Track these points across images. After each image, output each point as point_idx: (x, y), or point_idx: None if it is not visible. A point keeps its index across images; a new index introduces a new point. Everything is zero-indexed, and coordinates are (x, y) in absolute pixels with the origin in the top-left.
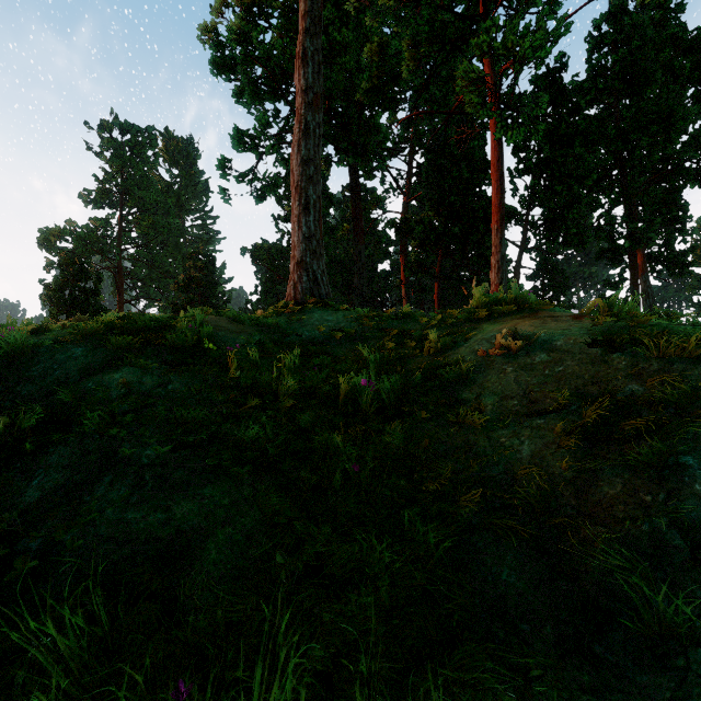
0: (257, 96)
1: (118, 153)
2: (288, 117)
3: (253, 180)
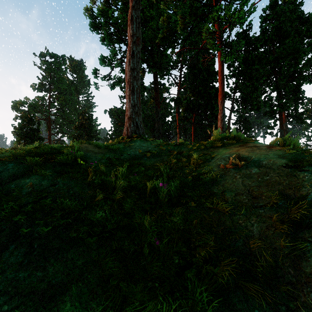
0: (111, 41)
1: (48, 67)
2: (125, 51)
3: (109, 79)
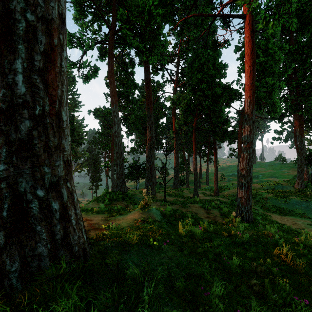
0: (83, 13)
1: None
2: (108, 34)
3: (80, 67)
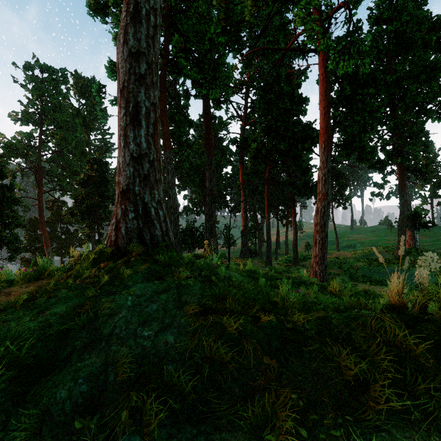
0: None
1: (38, 86)
2: None
3: None
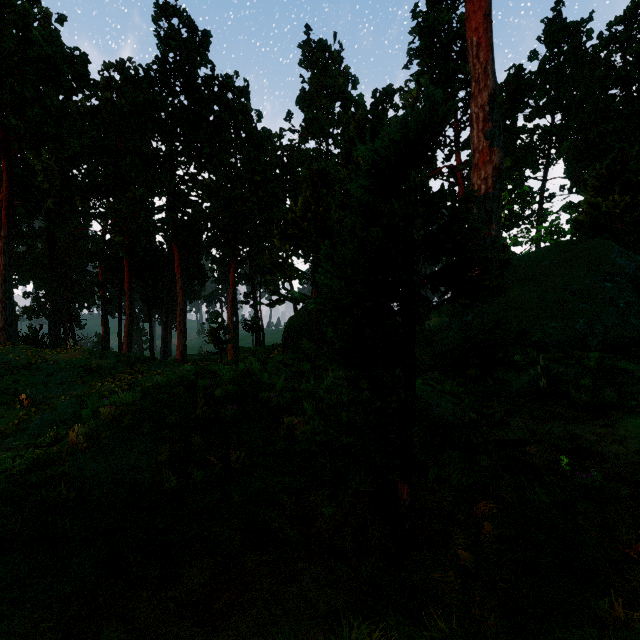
0: None
1: None
2: None
3: None
